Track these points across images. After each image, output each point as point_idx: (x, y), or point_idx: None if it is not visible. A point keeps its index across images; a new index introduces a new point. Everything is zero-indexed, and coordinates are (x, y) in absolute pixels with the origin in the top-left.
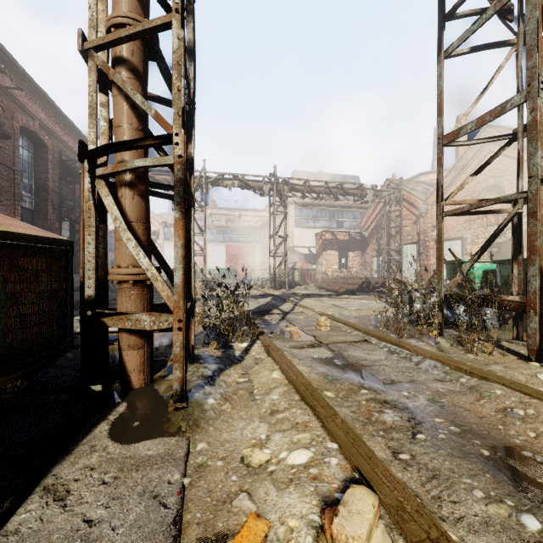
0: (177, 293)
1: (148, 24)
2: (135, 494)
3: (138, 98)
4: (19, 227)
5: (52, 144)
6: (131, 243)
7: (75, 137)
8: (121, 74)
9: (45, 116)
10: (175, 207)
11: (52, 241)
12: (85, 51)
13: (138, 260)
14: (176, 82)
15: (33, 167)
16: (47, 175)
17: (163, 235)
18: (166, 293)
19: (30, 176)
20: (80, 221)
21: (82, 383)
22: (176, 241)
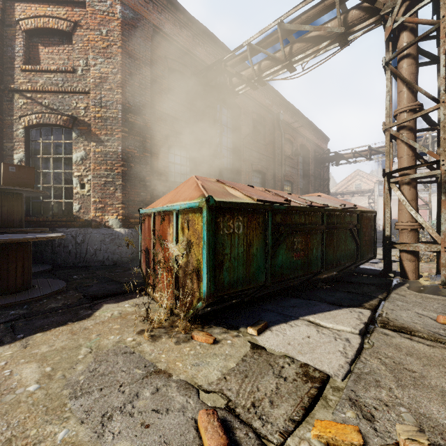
0: (443, 235)
1: (424, 112)
2: (434, 302)
3: (417, 146)
4: (362, 208)
5: (311, 148)
6: (412, 211)
7: (321, 138)
8: (403, 133)
9: (308, 133)
10: (441, 194)
11: (371, 212)
12: (384, 129)
13: (417, 219)
14: (442, 136)
15: (302, 164)
16: (308, 167)
17: (377, 192)
18: (434, 235)
19: (301, 169)
20: (325, 191)
21: (383, 272)
22: (442, 210)
